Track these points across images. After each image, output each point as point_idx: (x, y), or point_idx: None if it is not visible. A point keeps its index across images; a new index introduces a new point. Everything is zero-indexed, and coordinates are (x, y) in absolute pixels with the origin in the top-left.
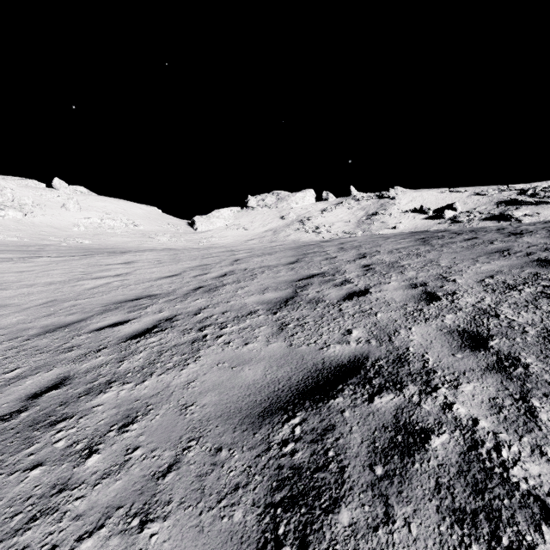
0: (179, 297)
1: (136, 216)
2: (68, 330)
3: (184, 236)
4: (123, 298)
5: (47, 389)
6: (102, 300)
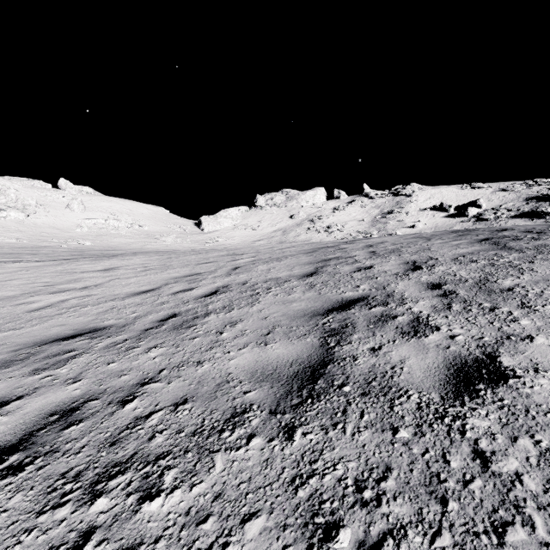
0: (130, 338)
1: (141, 217)
2: None
3: (190, 237)
4: (55, 333)
5: None
6: (26, 335)
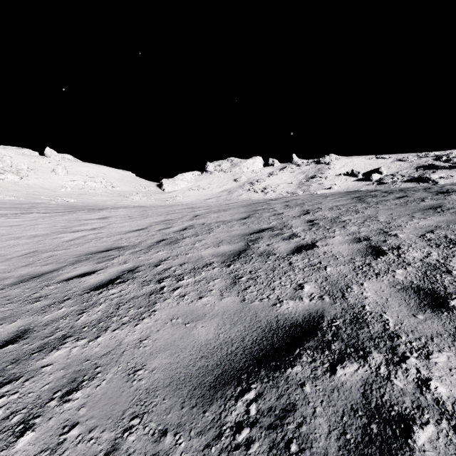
0: (143, 249)
1: (113, 179)
2: (40, 280)
3: (153, 196)
4: (94, 250)
5: (4, 343)
6: (76, 251)
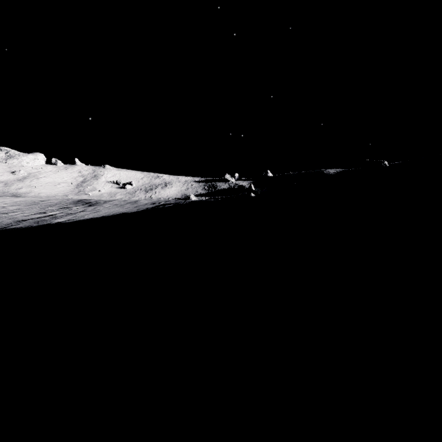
0: None
1: None
2: None
3: None
4: None
5: None
6: None
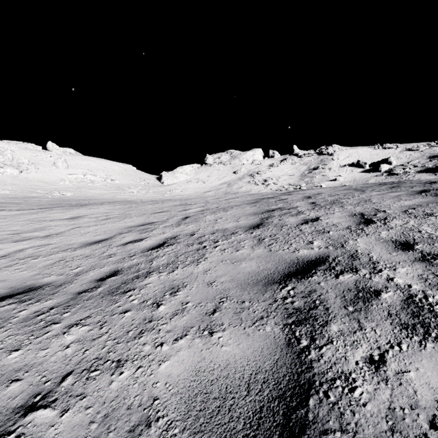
0: (56, 306)
1: (113, 173)
2: None
3: (152, 189)
4: None
5: None
6: None
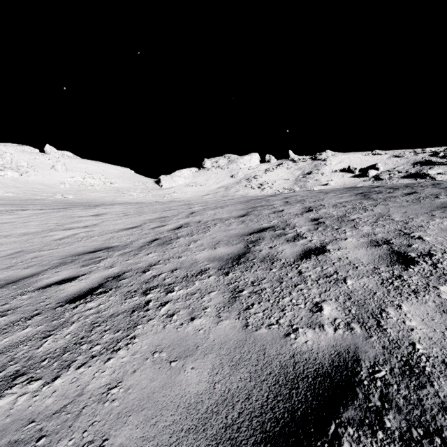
0: (133, 250)
1: (112, 176)
2: (15, 287)
3: (151, 192)
4: (82, 250)
5: None
6: (63, 251)
